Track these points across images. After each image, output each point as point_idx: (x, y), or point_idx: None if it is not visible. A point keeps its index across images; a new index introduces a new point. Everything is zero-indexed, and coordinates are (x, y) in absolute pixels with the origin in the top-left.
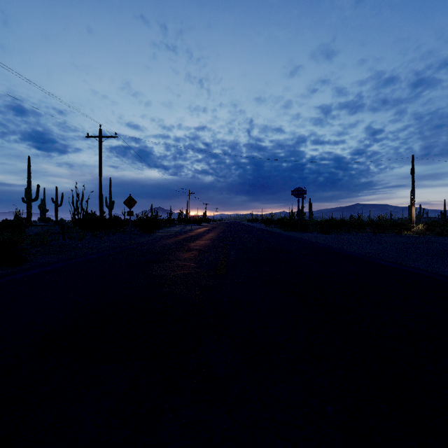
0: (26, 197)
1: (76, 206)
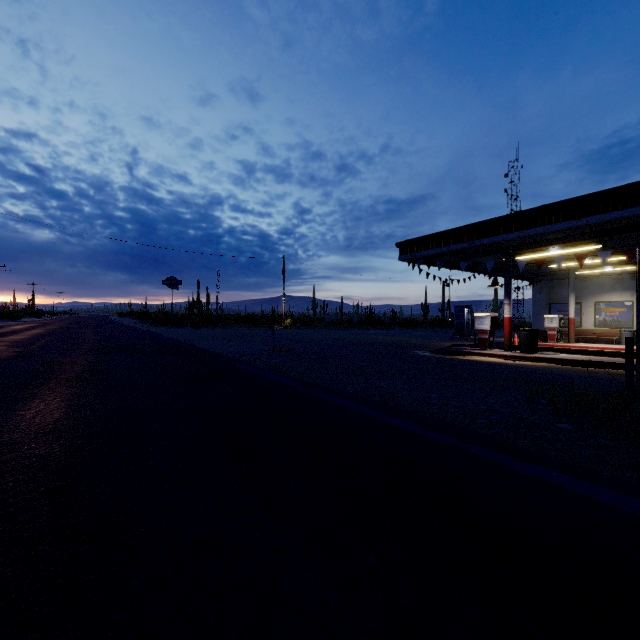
0: None
1: None
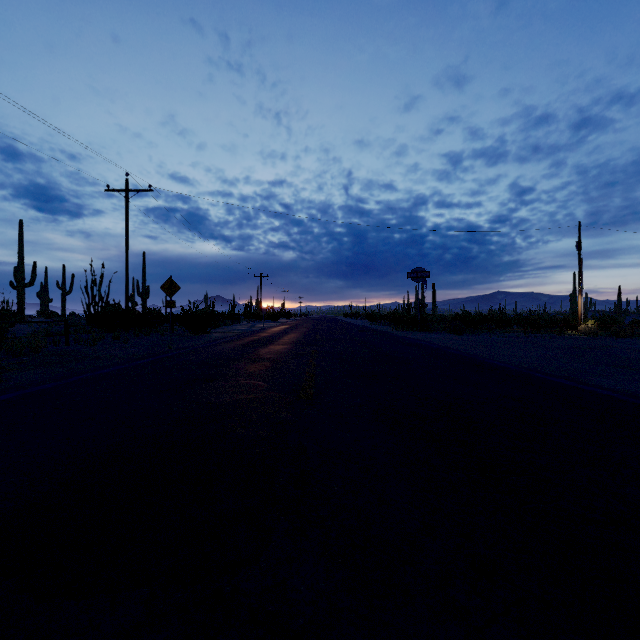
0: (16, 279)
1: (92, 294)
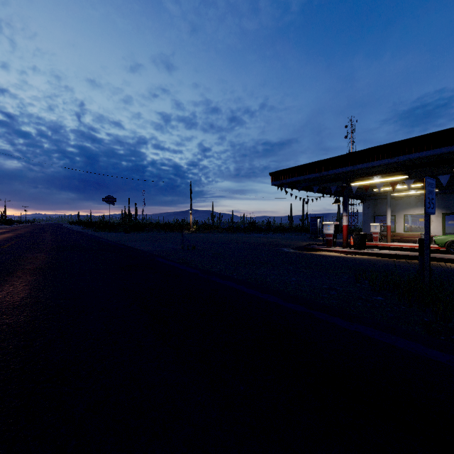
0: None
1: None
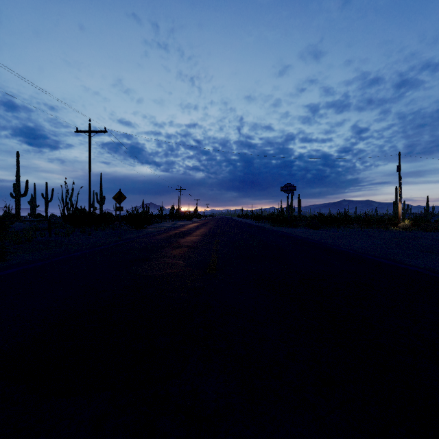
0: (14, 192)
1: (66, 202)
